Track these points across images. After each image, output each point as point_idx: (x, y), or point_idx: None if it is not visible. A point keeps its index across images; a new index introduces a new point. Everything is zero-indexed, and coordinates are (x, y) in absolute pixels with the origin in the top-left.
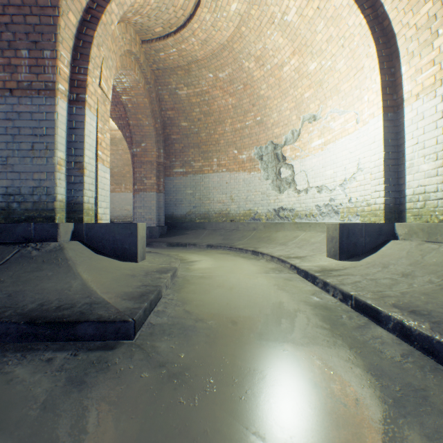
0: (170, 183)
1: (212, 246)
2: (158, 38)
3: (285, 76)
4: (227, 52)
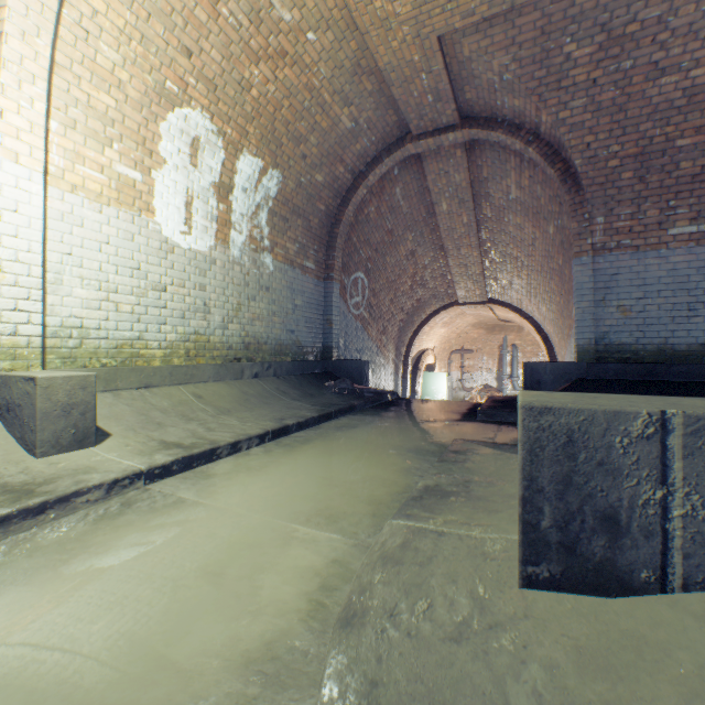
0: None
1: None
2: None
3: None
4: None
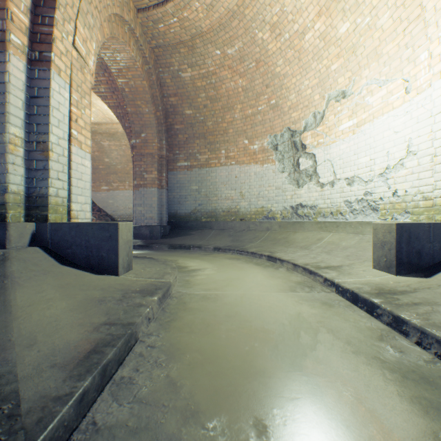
0: (173, 178)
1: (220, 249)
2: (155, 4)
3: (307, 46)
4: (237, 21)
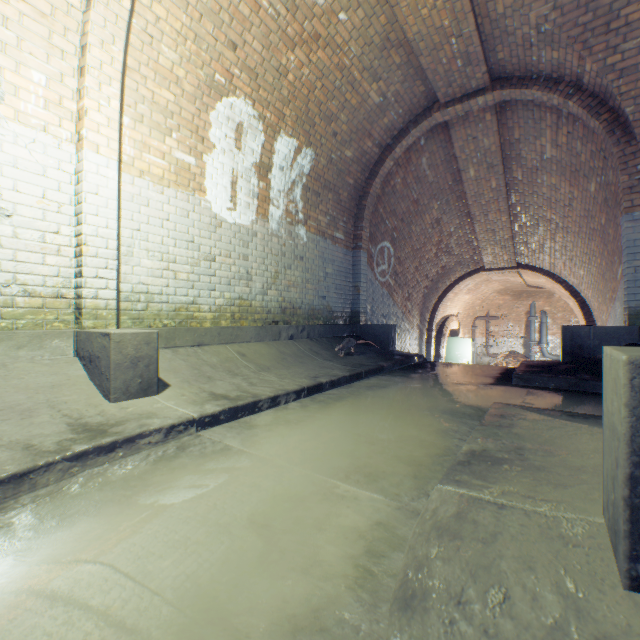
0: None
1: None
2: None
3: None
4: None
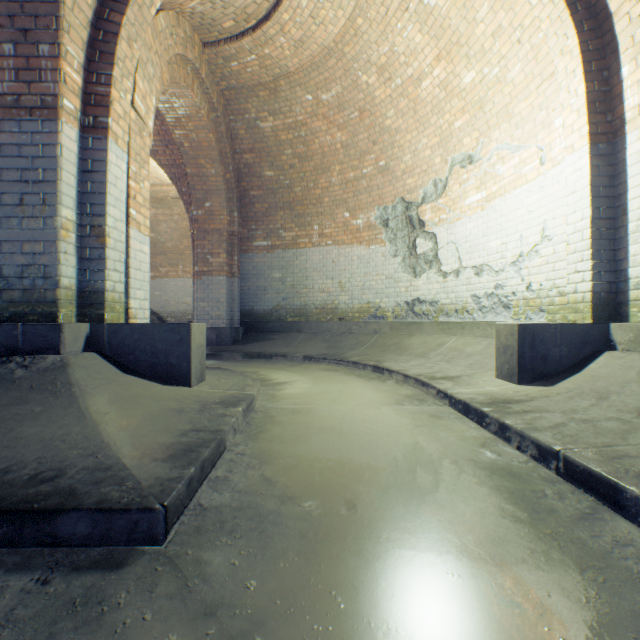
0: (248, 263)
1: (312, 358)
2: (228, 38)
3: (424, 95)
4: (334, 60)
